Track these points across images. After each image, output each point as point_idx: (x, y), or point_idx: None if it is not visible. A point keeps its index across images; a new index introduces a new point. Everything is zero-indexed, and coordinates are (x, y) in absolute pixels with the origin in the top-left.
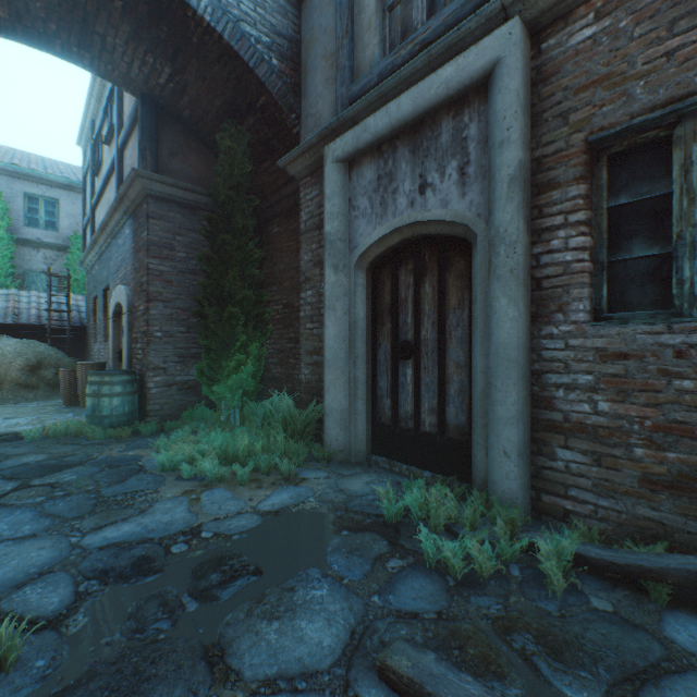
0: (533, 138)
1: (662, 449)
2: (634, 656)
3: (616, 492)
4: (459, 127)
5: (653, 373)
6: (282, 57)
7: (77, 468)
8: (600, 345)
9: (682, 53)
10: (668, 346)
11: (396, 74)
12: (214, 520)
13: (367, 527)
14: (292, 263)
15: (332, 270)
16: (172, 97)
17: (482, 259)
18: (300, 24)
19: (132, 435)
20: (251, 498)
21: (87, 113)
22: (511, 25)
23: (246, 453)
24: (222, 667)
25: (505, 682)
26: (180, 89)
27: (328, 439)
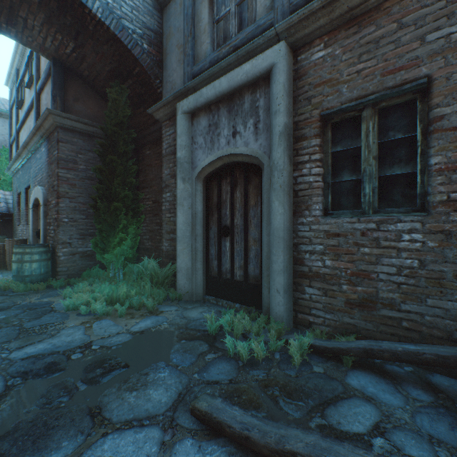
0: (293, 110)
1: (355, 285)
2: (328, 392)
3: (334, 310)
4: (254, 100)
5: (351, 244)
6: (150, 43)
7: (6, 311)
8: (326, 229)
9: (364, 73)
10: (358, 230)
11: (219, 64)
12: (100, 338)
13: (197, 337)
14: (158, 174)
15: (181, 181)
16: (75, 62)
17: (267, 178)
18: (162, 23)
19: (46, 288)
20: (126, 324)
21: (13, 64)
22: (280, 45)
23: (125, 297)
24: (100, 418)
25: (259, 410)
26: (81, 58)
27: (179, 286)
